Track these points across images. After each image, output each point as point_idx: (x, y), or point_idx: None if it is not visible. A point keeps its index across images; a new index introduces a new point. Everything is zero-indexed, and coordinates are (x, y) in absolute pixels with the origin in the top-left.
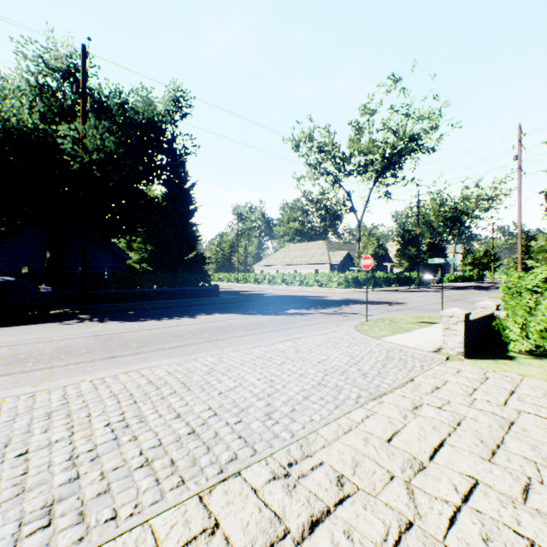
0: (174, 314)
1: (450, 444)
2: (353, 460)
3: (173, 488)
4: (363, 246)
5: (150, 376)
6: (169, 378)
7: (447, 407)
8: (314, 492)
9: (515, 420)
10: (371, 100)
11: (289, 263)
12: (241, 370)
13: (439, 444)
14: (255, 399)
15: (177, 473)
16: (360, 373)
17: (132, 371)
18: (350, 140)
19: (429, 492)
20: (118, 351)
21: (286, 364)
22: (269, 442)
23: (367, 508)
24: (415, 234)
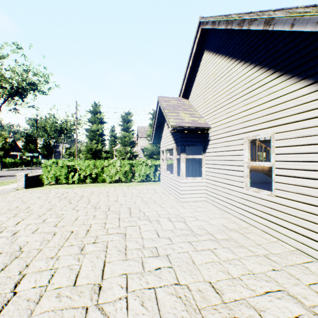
0: None
1: None
2: None
3: None
4: None
5: None
6: None
7: (5, 199)
8: None
9: (24, 197)
10: (1, 48)
11: None
12: None
13: None
14: None
15: None
16: None
17: None
18: None
19: None
20: None
21: None
22: None
23: None
24: (35, 137)
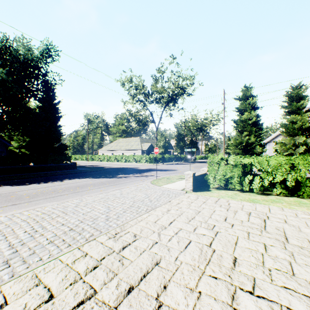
0: (49, 180)
1: (177, 220)
2: (141, 229)
3: (66, 247)
4: (158, 141)
5: (43, 211)
6: (54, 210)
7: (180, 209)
8: (125, 240)
9: (201, 211)
10: (162, 66)
11: (119, 149)
12: (93, 204)
13: (173, 221)
14: (101, 214)
15: (67, 243)
16: (149, 201)
17: (31, 209)
18: (152, 85)
19: (165, 234)
20: (17, 201)
21: (116, 200)
22: (107, 228)
23: (143, 241)
24: (183, 136)
